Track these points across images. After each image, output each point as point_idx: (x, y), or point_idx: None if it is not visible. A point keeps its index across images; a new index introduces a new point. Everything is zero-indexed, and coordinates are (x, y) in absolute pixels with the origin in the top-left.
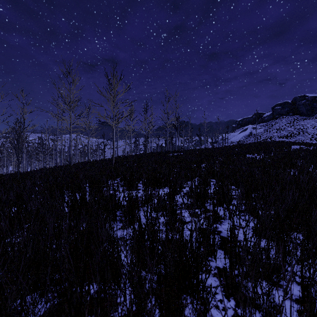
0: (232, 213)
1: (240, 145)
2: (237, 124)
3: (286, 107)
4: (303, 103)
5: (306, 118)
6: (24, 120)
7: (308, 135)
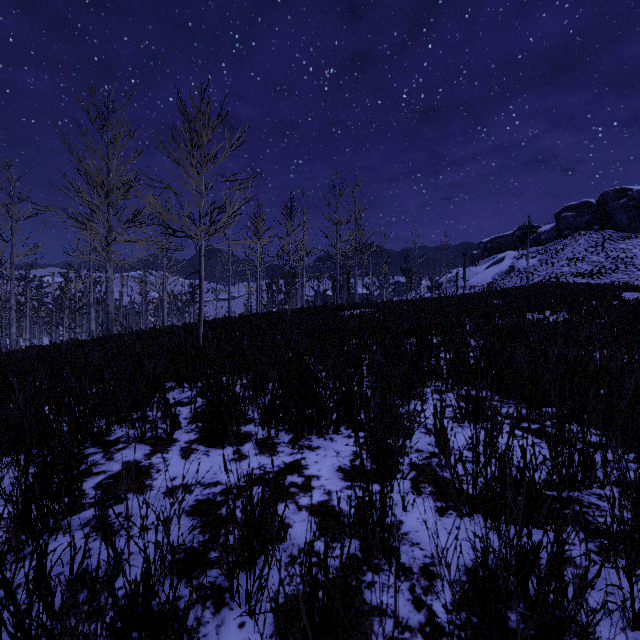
0: None
1: (502, 292)
2: (481, 249)
3: (586, 213)
4: (622, 205)
5: (629, 235)
6: (12, 234)
7: (638, 271)
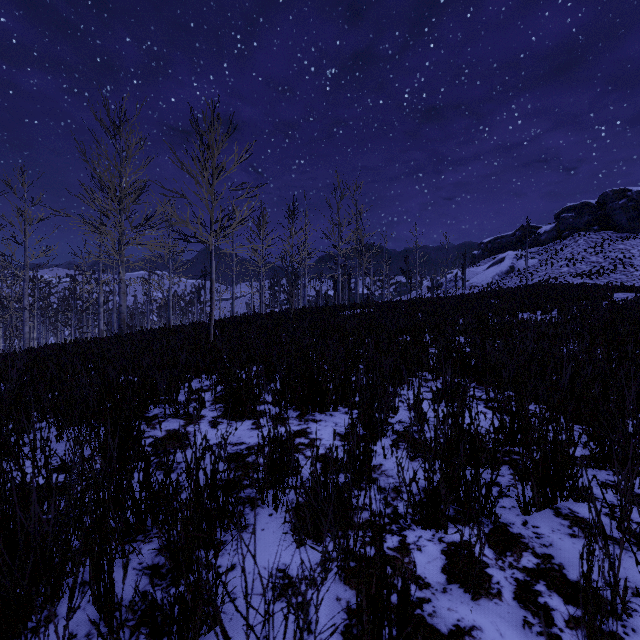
0: (621, 561)
1: (498, 293)
2: (481, 250)
3: (586, 213)
4: (621, 206)
5: (628, 236)
6: (25, 236)
7: (636, 271)
